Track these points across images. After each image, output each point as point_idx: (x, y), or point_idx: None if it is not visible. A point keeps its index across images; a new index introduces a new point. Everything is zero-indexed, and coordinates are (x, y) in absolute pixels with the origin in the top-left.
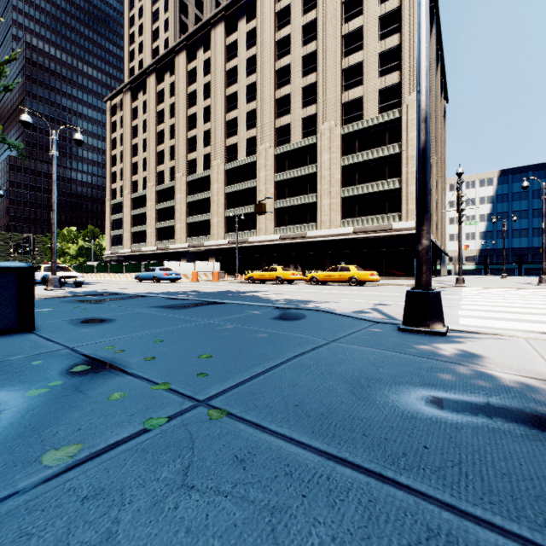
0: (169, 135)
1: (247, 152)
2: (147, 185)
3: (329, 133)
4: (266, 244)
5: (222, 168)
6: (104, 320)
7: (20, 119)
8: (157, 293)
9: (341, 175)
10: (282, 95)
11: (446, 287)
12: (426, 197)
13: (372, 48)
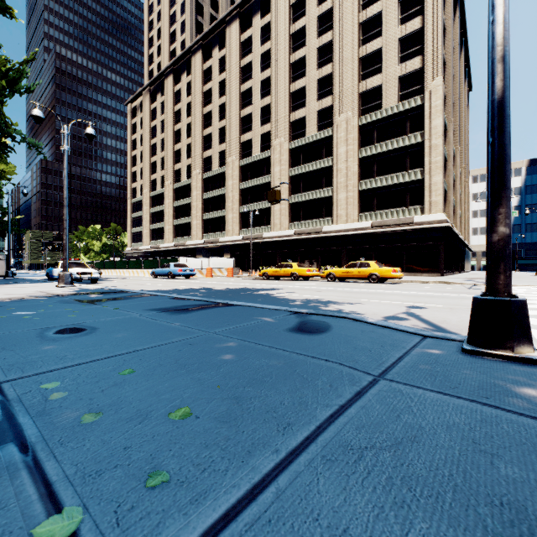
0: (185, 134)
1: (262, 147)
2: (165, 183)
3: (346, 124)
4: (281, 239)
5: (236, 164)
6: (83, 329)
7: (32, 113)
8: (167, 291)
9: (358, 167)
10: (297, 88)
11: (479, 284)
12: (504, 167)
13: (391, 33)
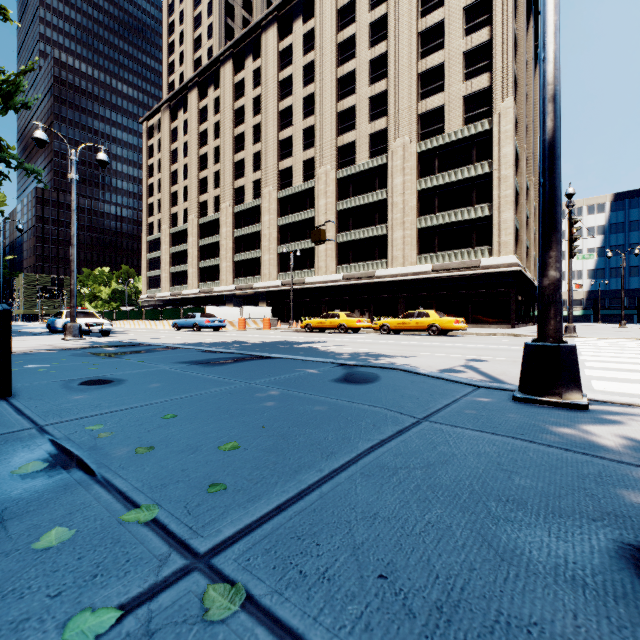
0: (213, 159)
1: (304, 176)
2: (188, 218)
3: (403, 151)
4: (326, 285)
5: (274, 196)
6: (110, 381)
7: (34, 136)
8: (194, 344)
9: (417, 201)
10: (346, 107)
11: None
12: (554, 209)
13: (455, 46)
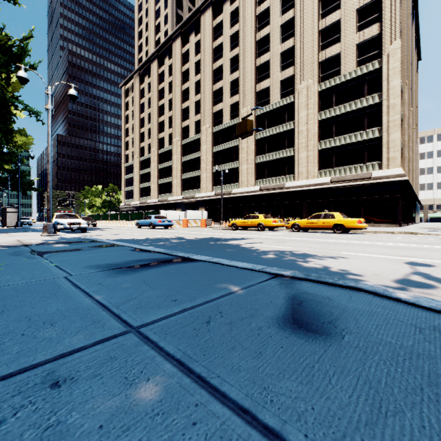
0: (168, 108)
1: (231, 116)
2: (151, 150)
3: (306, 91)
4: (248, 195)
5: (210, 131)
6: None
7: (17, 75)
8: (139, 240)
9: (318, 129)
10: (262, 62)
11: None
12: None
13: (350, 5)
